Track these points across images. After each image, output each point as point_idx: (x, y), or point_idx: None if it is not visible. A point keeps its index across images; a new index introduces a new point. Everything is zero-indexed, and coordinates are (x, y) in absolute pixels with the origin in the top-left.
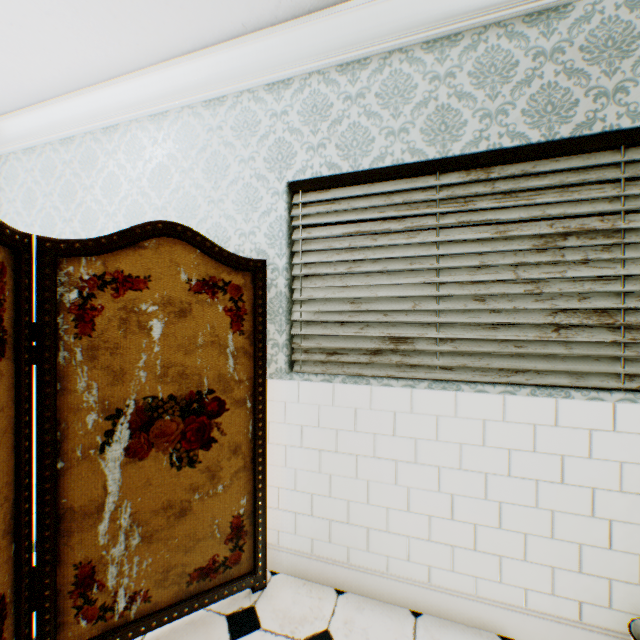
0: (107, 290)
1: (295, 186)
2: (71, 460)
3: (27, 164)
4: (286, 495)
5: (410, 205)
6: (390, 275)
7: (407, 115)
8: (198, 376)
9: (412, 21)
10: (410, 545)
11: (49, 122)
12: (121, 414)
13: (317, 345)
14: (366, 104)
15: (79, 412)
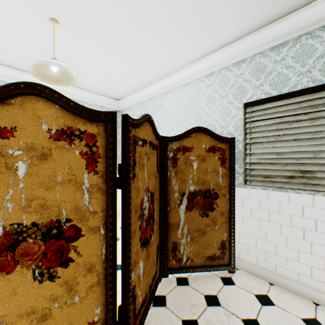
0: (180, 152)
1: (247, 104)
2: (170, 207)
3: (138, 108)
4: (242, 237)
5: (312, 106)
6: (299, 141)
7: (310, 64)
8: (208, 183)
9: (313, 19)
10: (312, 270)
11: (146, 93)
12: (184, 194)
13: (258, 173)
14: (285, 63)
15: (172, 192)
